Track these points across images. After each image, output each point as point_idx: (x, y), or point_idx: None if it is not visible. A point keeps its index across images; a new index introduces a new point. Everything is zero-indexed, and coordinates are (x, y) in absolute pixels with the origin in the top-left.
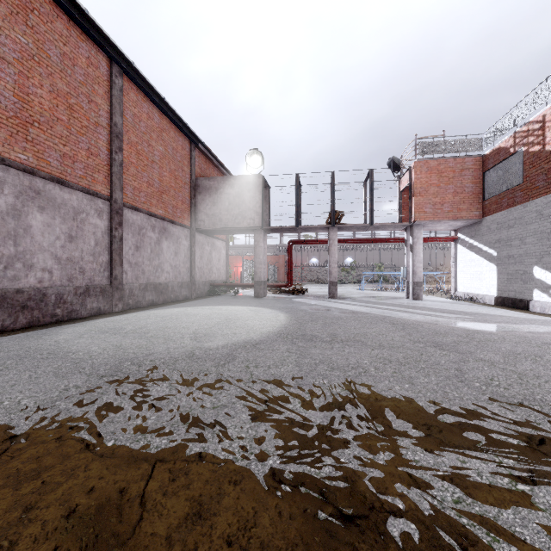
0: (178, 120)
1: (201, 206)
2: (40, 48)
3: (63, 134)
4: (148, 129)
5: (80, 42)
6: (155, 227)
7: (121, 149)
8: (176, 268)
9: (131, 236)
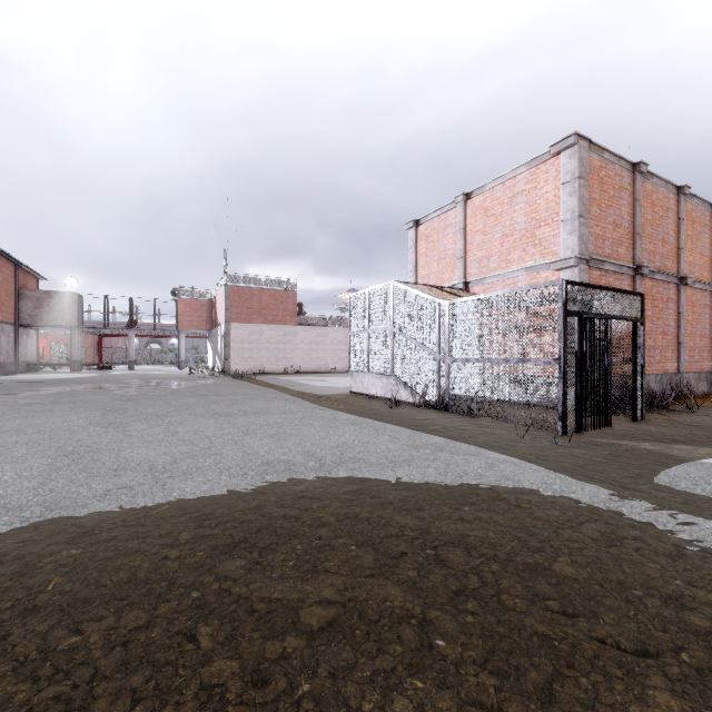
0: (13, 258)
1: (24, 308)
2: None
3: None
4: None
5: None
6: None
7: None
8: (8, 352)
9: None
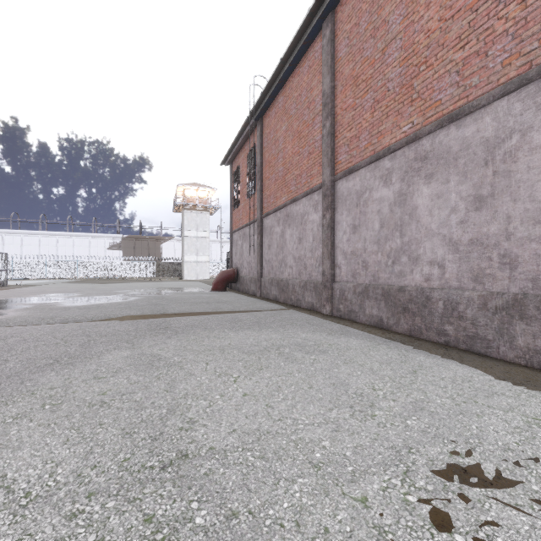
0: None
1: None
2: None
3: (463, 30)
4: None
5: None
6: None
7: None
8: None
9: None
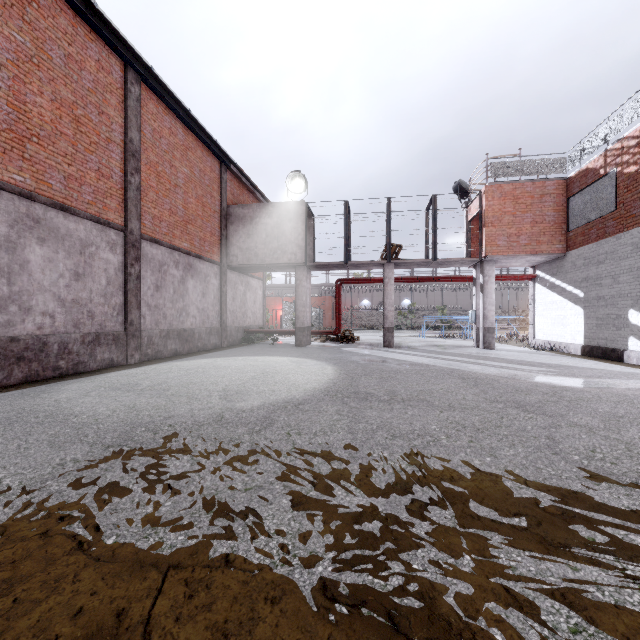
0: (206, 136)
1: (234, 238)
2: (40, 48)
3: (67, 152)
4: (170, 147)
5: (88, 42)
6: (179, 263)
7: (138, 170)
8: (203, 311)
9: (150, 273)
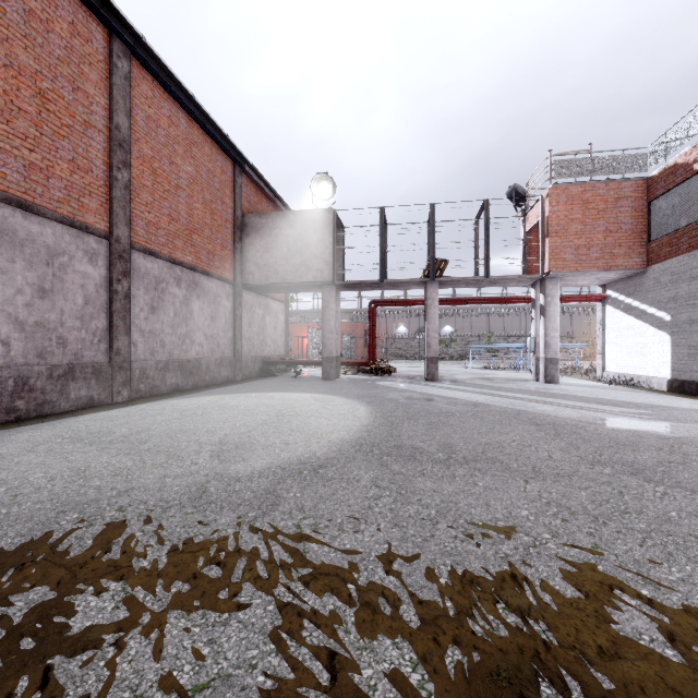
0: (215, 130)
1: (250, 253)
2: None
3: (28, 134)
4: (170, 140)
5: None
6: (181, 280)
7: (127, 164)
8: (212, 338)
9: (143, 292)
